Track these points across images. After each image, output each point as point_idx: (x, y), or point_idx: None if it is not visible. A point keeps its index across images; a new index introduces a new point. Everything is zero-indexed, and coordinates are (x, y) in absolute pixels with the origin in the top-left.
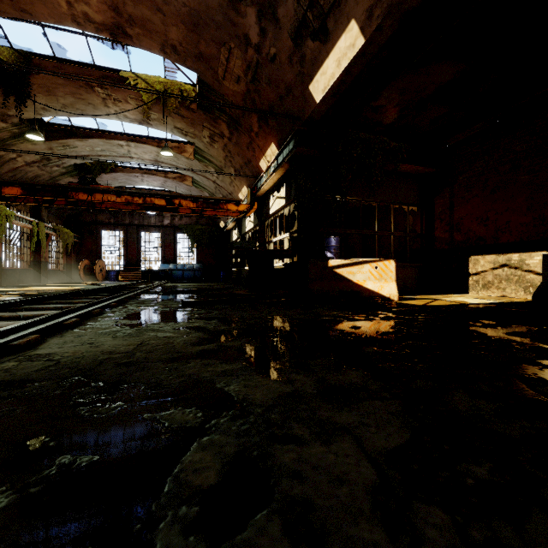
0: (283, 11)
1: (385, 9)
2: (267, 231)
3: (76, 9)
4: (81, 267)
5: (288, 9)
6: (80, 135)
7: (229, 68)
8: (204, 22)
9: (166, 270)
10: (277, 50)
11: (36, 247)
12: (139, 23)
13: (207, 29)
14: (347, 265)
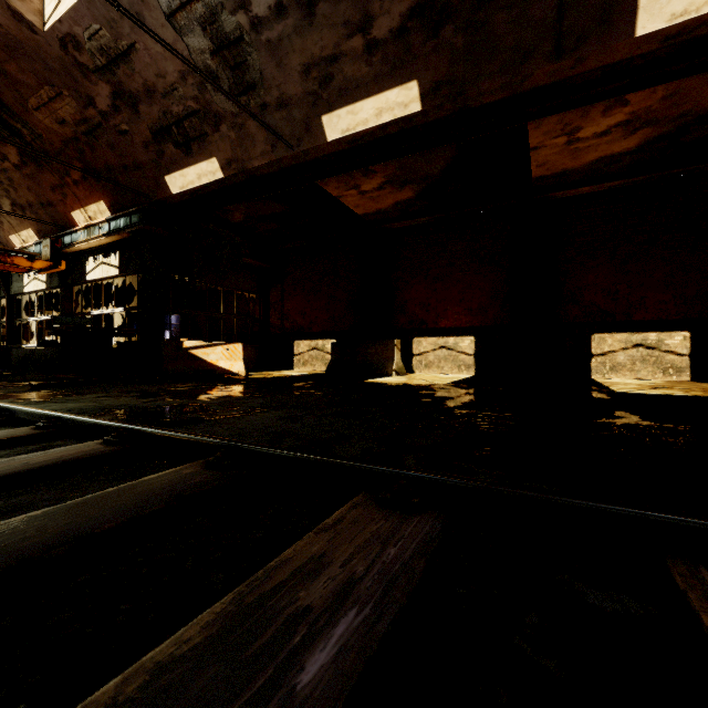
0: (146, 109)
1: (241, 168)
2: (77, 299)
3: None
4: None
5: (151, 111)
6: None
7: (50, 106)
8: (26, 53)
9: None
10: (131, 130)
11: None
12: None
13: (29, 61)
14: (202, 346)
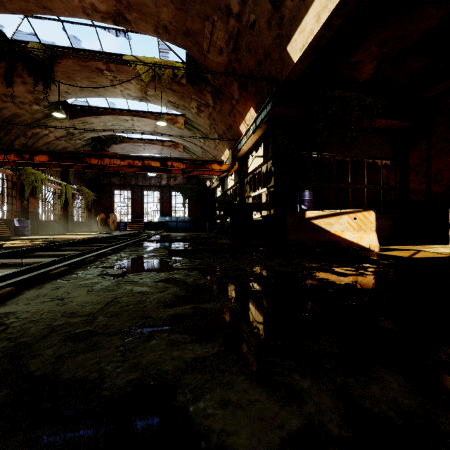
0: None
1: None
2: (246, 187)
3: (85, 2)
4: (99, 219)
5: None
6: (95, 113)
7: (212, 41)
8: None
9: (163, 221)
10: (257, 16)
11: (65, 203)
12: (136, 8)
13: (193, 5)
14: (324, 216)
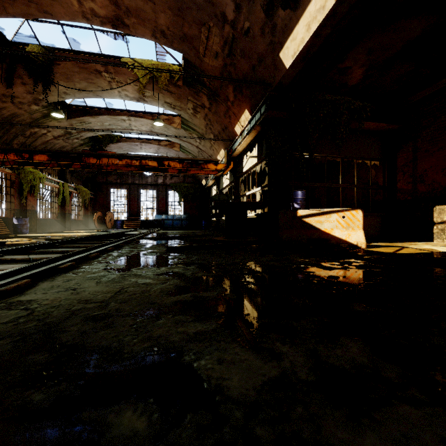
0: None
1: None
2: (241, 186)
3: (85, 7)
4: (96, 217)
5: None
6: (92, 113)
7: (208, 46)
8: (187, 6)
9: (159, 219)
10: (251, 24)
11: (62, 202)
12: (135, 13)
13: (190, 12)
14: (315, 214)
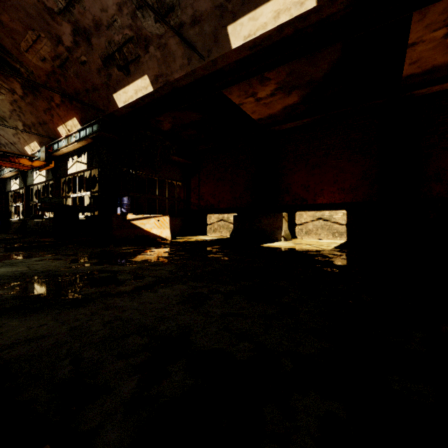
0: (97, 41)
1: (165, 82)
2: (63, 187)
3: None
4: None
5: (100, 42)
6: None
7: (34, 47)
8: (12, 4)
9: None
10: (88, 60)
11: None
12: None
13: (15, 11)
14: (140, 218)
